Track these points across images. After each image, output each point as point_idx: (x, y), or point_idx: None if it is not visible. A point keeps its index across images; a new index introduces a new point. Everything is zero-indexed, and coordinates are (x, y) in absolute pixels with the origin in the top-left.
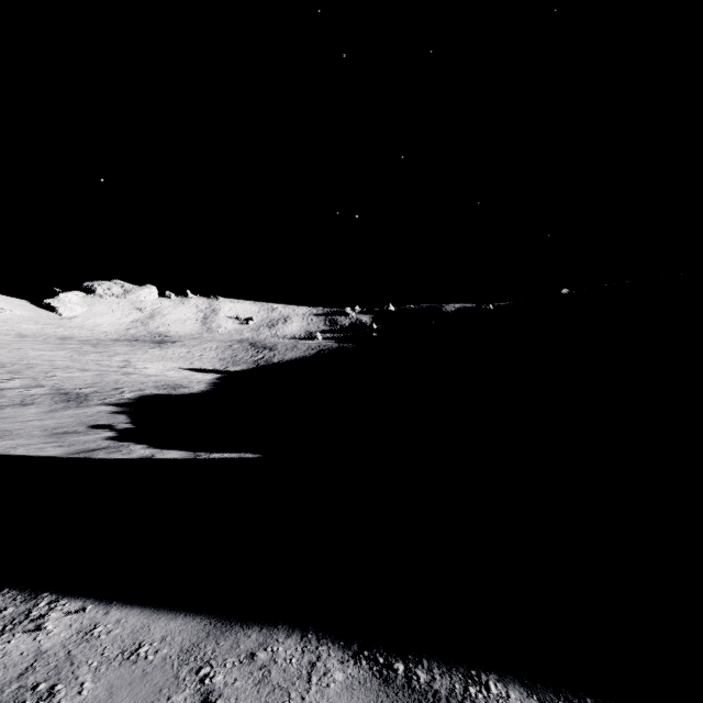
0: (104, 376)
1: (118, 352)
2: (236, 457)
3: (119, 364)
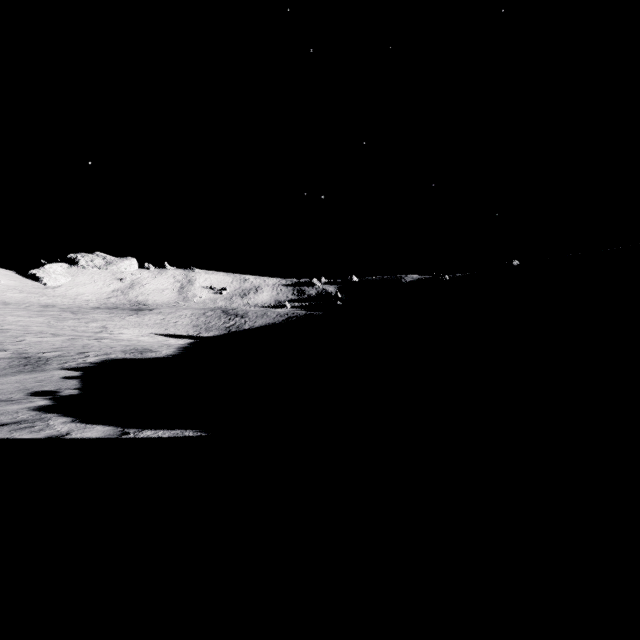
0: (75, 340)
1: (96, 318)
2: (171, 436)
3: (95, 329)
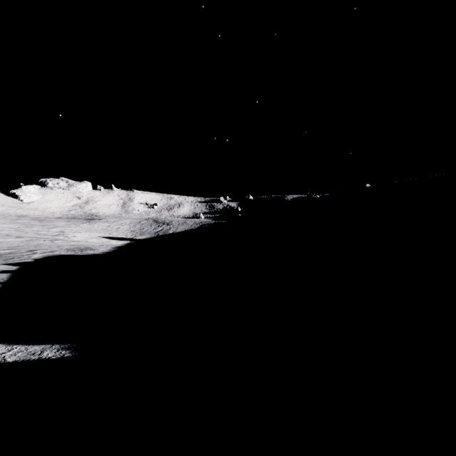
0: (32, 241)
1: (56, 225)
2: (16, 361)
3: (54, 233)
